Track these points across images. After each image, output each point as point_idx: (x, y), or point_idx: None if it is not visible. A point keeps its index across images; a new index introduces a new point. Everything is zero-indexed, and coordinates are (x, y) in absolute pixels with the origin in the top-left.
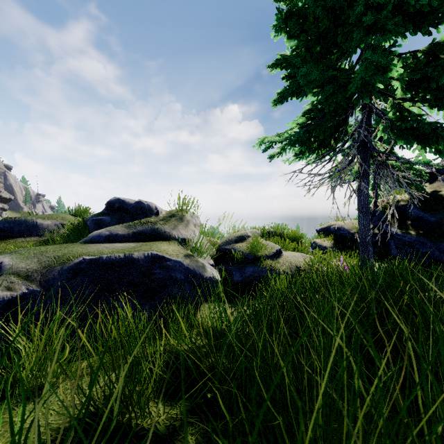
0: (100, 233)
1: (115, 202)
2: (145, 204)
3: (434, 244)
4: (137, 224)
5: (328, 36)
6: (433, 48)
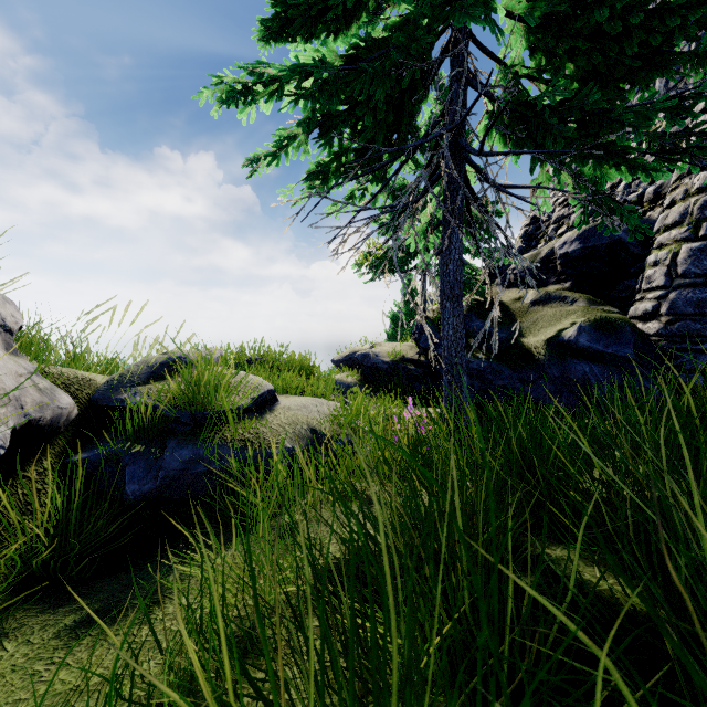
0: None
1: None
2: None
3: (514, 372)
4: None
5: None
6: None
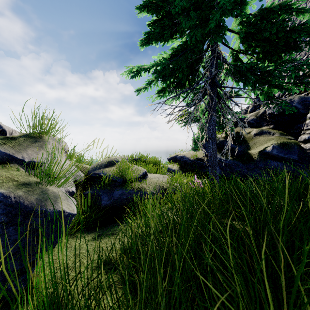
0: None
1: None
2: None
3: (244, 165)
4: None
5: None
6: (261, 13)
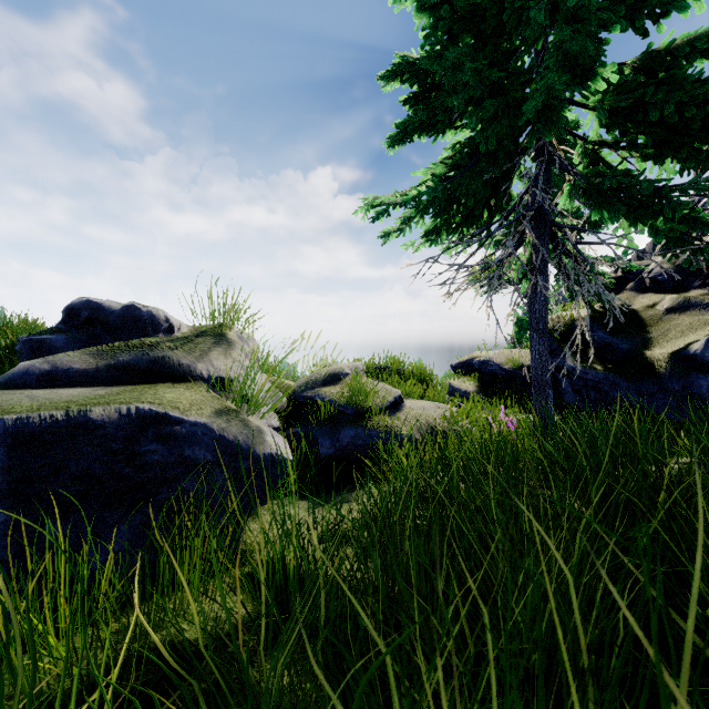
0: (30, 367)
1: (82, 308)
2: (143, 310)
3: (631, 384)
4: (119, 348)
5: (488, 14)
6: (650, 60)
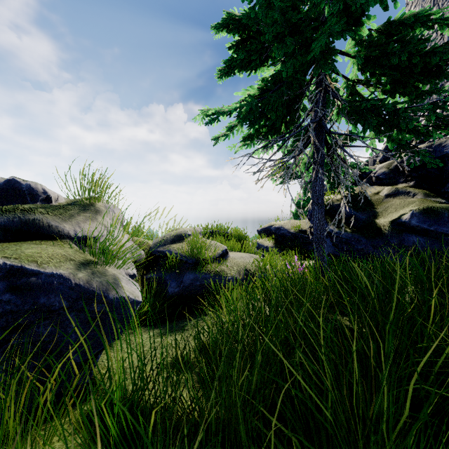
0: None
1: None
2: (22, 183)
3: (368, 240)
4: None
5: None
6: (389, 27)
